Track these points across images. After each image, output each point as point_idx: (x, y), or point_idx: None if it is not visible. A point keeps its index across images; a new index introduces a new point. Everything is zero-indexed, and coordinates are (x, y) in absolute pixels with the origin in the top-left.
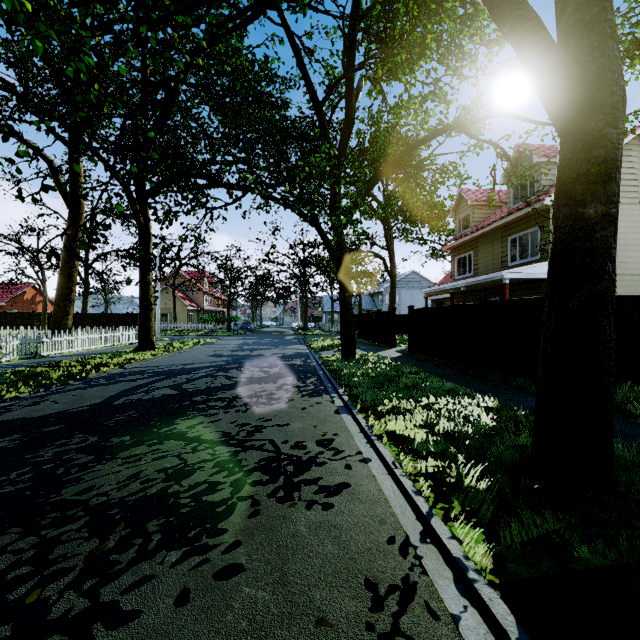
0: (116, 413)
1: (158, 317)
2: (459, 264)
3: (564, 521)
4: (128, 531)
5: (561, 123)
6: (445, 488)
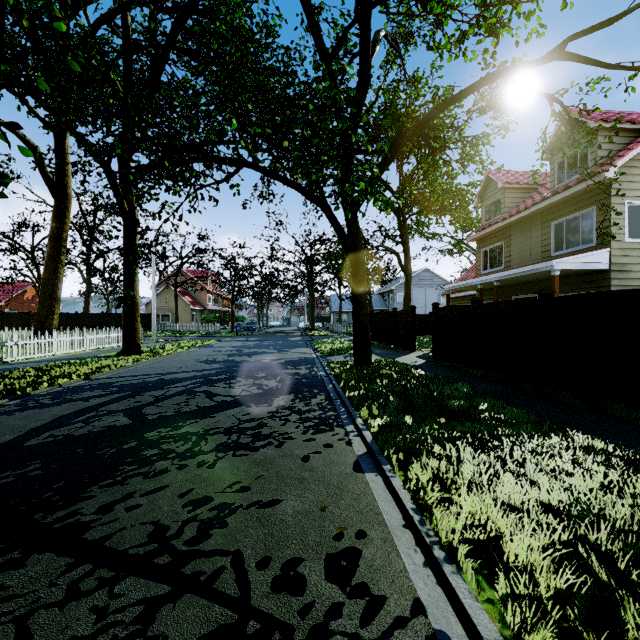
0: (9, 468)
1: (154, 317)
2: (486, 257)
3: None
4: None
5: None
6: None
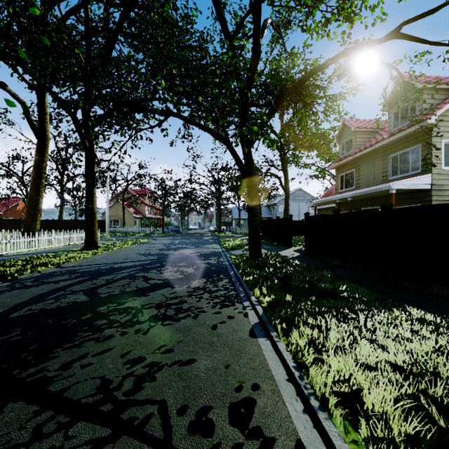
0: None
1: (107, 222)
2: (342, 180)
3: None
4: None
5: None
6: None
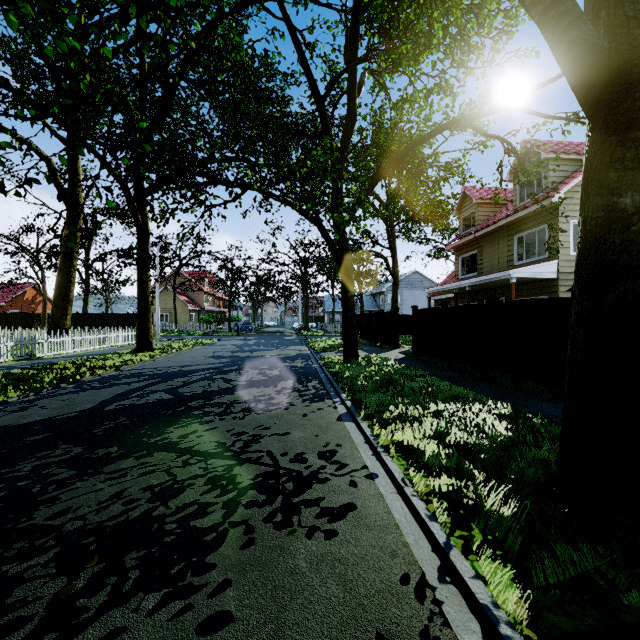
0: (106, 420)
1: (158, 317)
2: (463, 263)
3: (605, 557)
4: (102, 566)
5: (590, 104)
6: (462, 511)
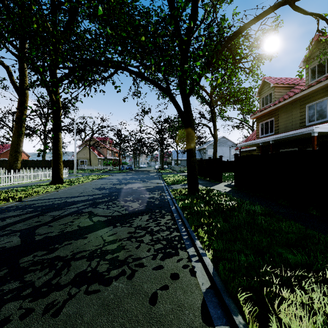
0: None
1: (75, 162)
2: (262, 127)
3: None
4: None
5: None
6: None
